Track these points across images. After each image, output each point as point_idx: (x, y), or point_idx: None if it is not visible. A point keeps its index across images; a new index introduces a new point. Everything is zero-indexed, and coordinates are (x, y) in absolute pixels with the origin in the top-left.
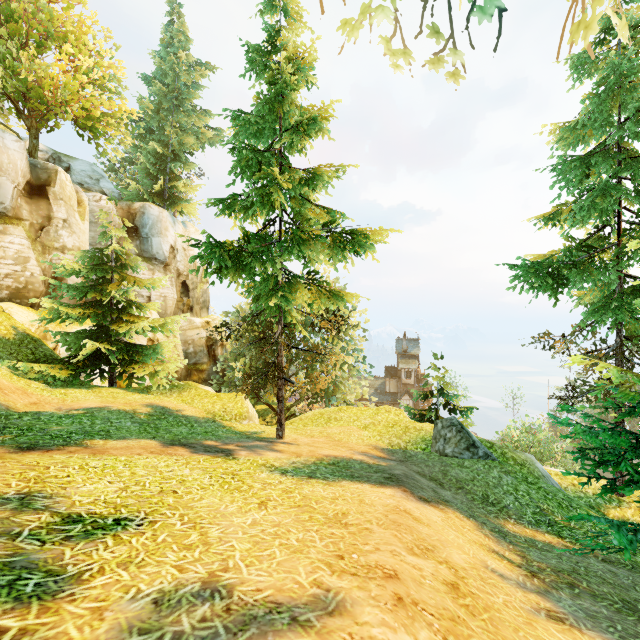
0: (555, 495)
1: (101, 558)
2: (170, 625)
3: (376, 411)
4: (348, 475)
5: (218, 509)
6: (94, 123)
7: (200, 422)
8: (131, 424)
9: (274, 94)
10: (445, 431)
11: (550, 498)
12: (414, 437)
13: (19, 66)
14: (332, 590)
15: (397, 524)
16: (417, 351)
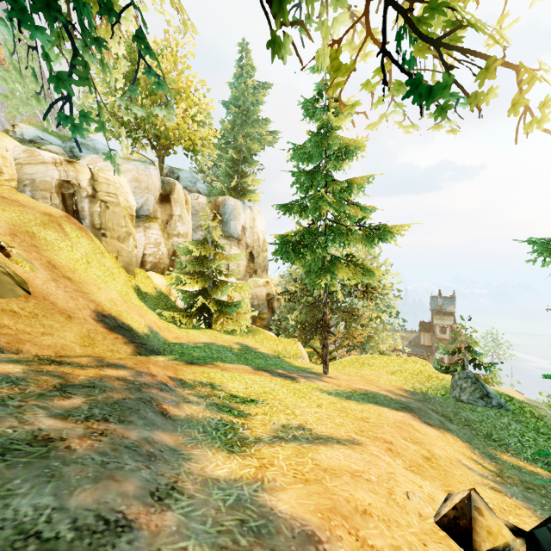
0: None
1: (254, 411)
2: (290, 432)
3: (404, 361)
4: (374, 401)
5: (296, 404)
6: (195, 146)
7: (270, 357)
8: (231, 355)
9: (322, 135)
10: (461, 382)
11: None
12: (435, 384)
13: (156, 120)
14: (356, 439)
15: (400, 427)
16: (452, 308)
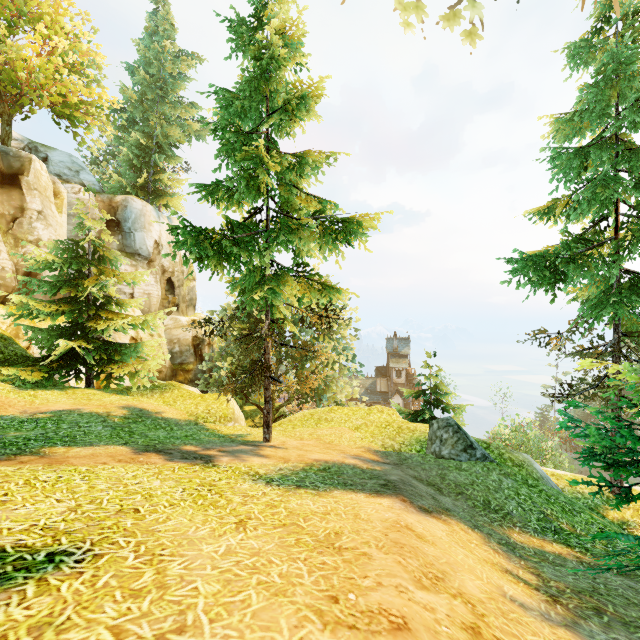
0: (557, 498)
1: (8, 619)
2: None
3: (368, 411)
4: (340, 483)
5: (186, 533)
6: (72, 111)
7: (181, 425)
8: (102, 428)
9: (260, 70)
10: (441, 432)
11: (552, 502)
12: (408, 438)
13: None
14: None
15: (399, 546)
16: (407, 350)
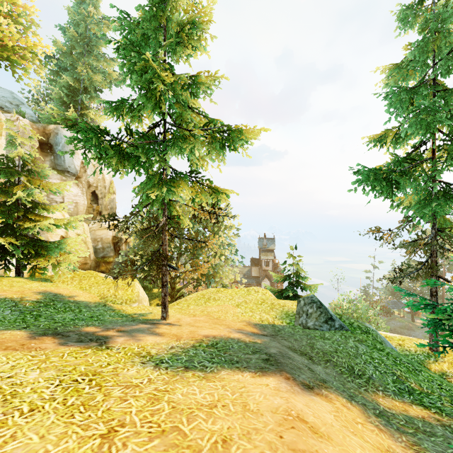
0: (401, 360)
1: None
2: None
3: (247, 291)
4: (227, 360)
5: None
6: (11, 54)
7: (90, 307)
8: (10, 313)
9: None
10: (307, 307)
11: (399, 363)
12: (279, 312)
13: None
14: None
15: None
16: (273, 246)
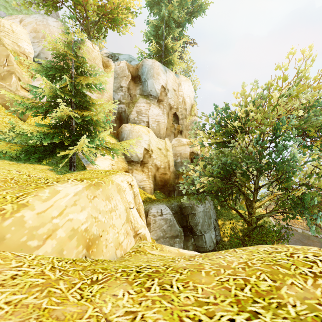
0: None
1: None
2: None
3: None
4: None
5: None
6: (115, 16)
7: None
8: None
9: None
10: None
11: None
12: None
13: None
14: None
15: None
16: None
